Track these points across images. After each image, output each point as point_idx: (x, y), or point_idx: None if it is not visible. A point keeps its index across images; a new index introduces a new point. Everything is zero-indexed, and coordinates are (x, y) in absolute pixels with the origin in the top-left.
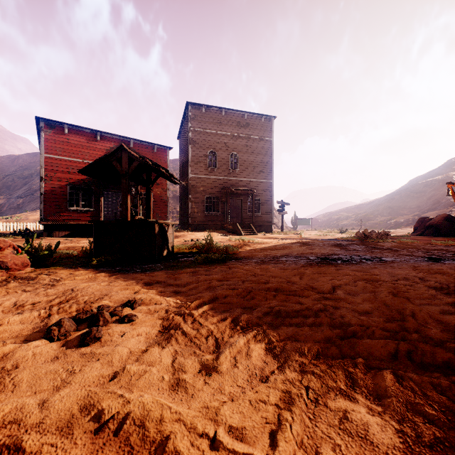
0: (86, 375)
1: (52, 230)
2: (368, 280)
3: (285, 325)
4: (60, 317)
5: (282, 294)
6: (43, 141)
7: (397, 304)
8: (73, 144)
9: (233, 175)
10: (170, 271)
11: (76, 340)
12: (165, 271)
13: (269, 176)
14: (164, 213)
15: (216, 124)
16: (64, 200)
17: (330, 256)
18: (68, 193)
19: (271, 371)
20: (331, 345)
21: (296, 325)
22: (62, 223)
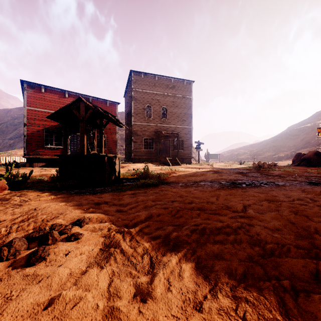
0: (21, 302)
1: (32, 162)
2: (270, 200)
3: (210, 243)
4: (16, 235)
5: (205, 213)
6: (25, 97)
7: (300, 222)
8: (48, 100)
9: (163, 122)
10: (115, 193)
11: (23, 260)
12: (112, 193)
13: (189, 124)
14: (114, 150)
15: (151, 86)
16: (41, 140)
17: (236, 181)
18: (44, 135)
19: (203, 295)
20: (256, 265)
21: (220, 242)
22: (40, 157)
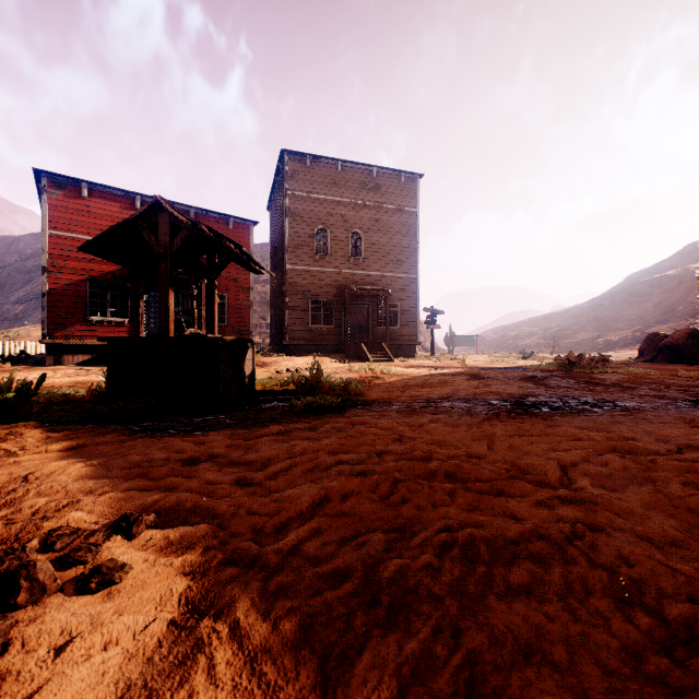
0: None
1: (61, 354)
2: (622, 450)
3: (499, 595)
4: None
5: (467, 490)
6: (46, 208)
7: None
8: (97, 215)
9: (355, 266)
10: (240, 430)
11: None
12: (231, 430)
13: (412, 269)
14: (245, 327)
15: (328, 186)
16: (81, 304)
17: (526, 398)
18: (88, 293)
19: None
20: (663, 694)
21: (526, 591)
22: (79, 342)
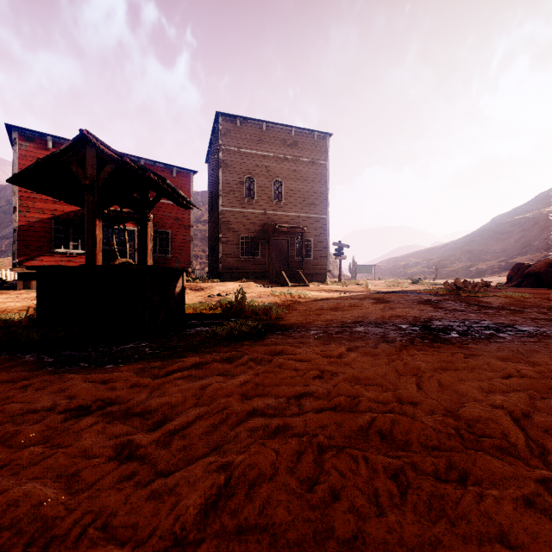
0: None
1: (30, 280)
2: None
3: None
4: None
5: (418, 473)
6: (16, 158)
7: None
8: None
9: (277, 208)
10: (153, 363)
11: None
12: (144, 363)
13: (324, 210)
14: (186, 257)
15: (255, 142)
16: (47, 239)
17: (431, 322)
18: (53, 229)
19: None
20: None
21: None
22: None
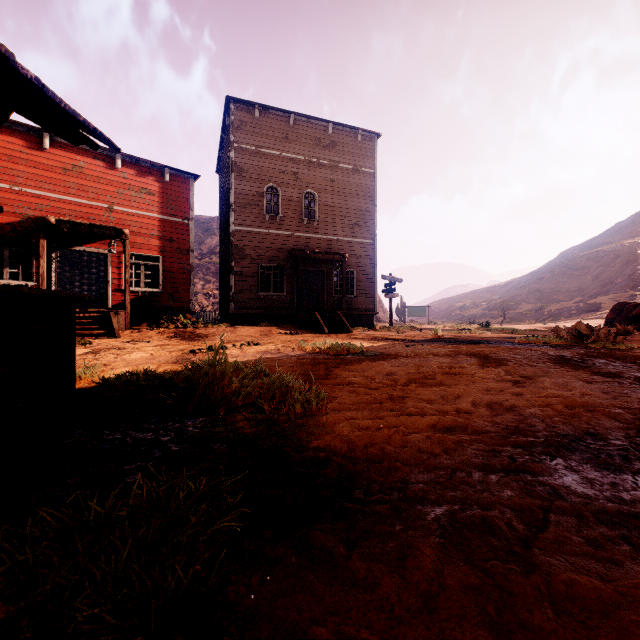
0: None
1: None
2: None
3: None
4: None
5: None
6: None
7: None
8: None
9: (309, 229)
10: None
11: None
12: None
13: (370, 233)
14: (184, 294)
15: (279, 140)
16: None
17: None
18: None
19: None
20: None
21: None
22: None
